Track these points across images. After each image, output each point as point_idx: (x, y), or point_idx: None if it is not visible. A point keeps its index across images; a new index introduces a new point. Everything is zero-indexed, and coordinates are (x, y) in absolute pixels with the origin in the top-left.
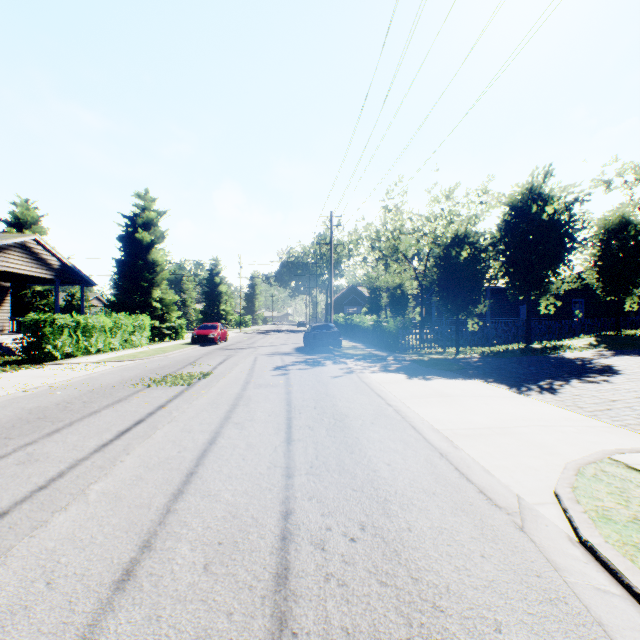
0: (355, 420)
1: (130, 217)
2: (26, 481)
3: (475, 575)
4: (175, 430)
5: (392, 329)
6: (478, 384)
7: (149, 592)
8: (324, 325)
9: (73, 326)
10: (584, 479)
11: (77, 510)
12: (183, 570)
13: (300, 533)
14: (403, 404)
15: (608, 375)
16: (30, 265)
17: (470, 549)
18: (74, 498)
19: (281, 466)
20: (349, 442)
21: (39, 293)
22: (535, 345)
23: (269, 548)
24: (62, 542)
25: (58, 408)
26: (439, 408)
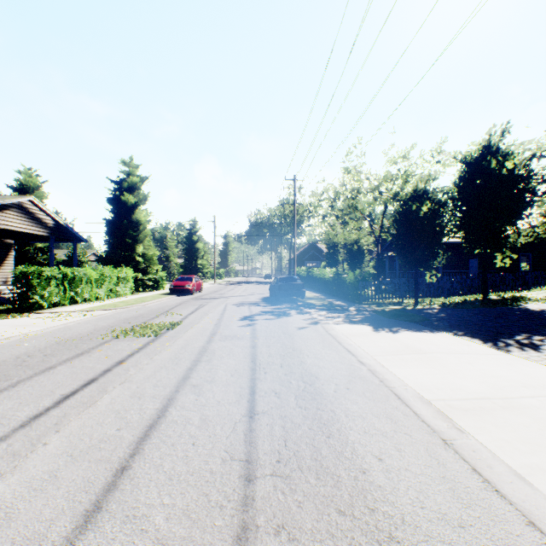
0: (327, 384)
1: (117, 182)
2: None
3: None
4: (124, 395)
5: (352, 281)
6: (449, 338)
7: None
8: (288, 277)
9: (60, 278)
10: None
11: None
12: None
13: None
14: (377, 362)
15: None
16: (26, 223)
17: None
18: None
19: (239, 459)
20: (324, 418)
21: (40, 249)
22: (493, 296)
23: None
24: None
25: (15, 362)
26: (418, 368)
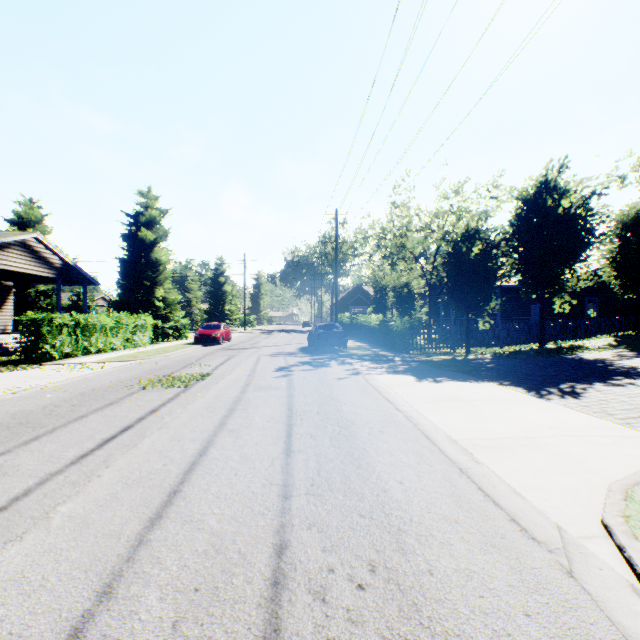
0: (362, 428)
1: (133, 215)
2: None
3: None
4: (164, 438)
5: (399, 329)
6: (493, 387)
7: None
8: (329, 324)
9: (72, 325)
10: (636, 505)
11: (34, 540)
12: (146, 630)
13: (296, 576)
14: (414, 409)
15: (634, 378)
16: (31, 264)
17: (509, 603)
18: (34, 523)
19: (277, 484)
20: (355, 454)
21: (43, 292)
22: (550, 345)
23: (256, 598)
24: (5, 585)
25: (44, 412)
26: (453, 414)
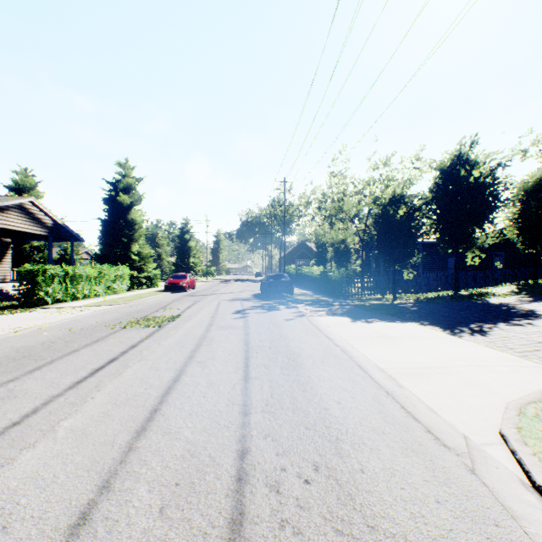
0: (306, 359)
1: (112, 183)
2: (2, 417)
3: (432, 523)
4: (144, 368)
5: (337, 278)
6: (415, 326)
7: (102, 539)
8: (278, 275)
9: (62, 275)
10: (527, 419)
11: (44, 447)
12: (139, 514)
13: (255, 474)
14: (349, 345)
15: (532, 319)
16: (27, 223)
17: (424, 493)
18: (43, 435)
19: (238, 404)
20: (301, 380)
21: (36, 248)
22: (463, 292)
23: (225, 490)
24: (25, 481)
25: (42, 347)
26: (382, 348)
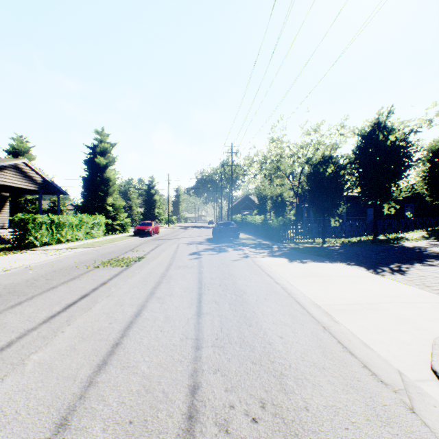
0: (251, 296)
1: (91, 147)
2: None
3: None
4: (110, 303)
5: (276, 225)
6: (343, 266)
7: None
8: (227, 222)
9: (49, 223)
10: None
11: (12, 381)
12: None
13: (205, 411)
14: (288, 282)
15: None
16: (21, 180)
17: (368, 435)
18: (13, 368)
19: (191, 338)
20: (247, 315)
21: (29, 200)
22: (381, 237)
23: (176, 429)
24: None
25: (26, 284)
26: (316, 286)
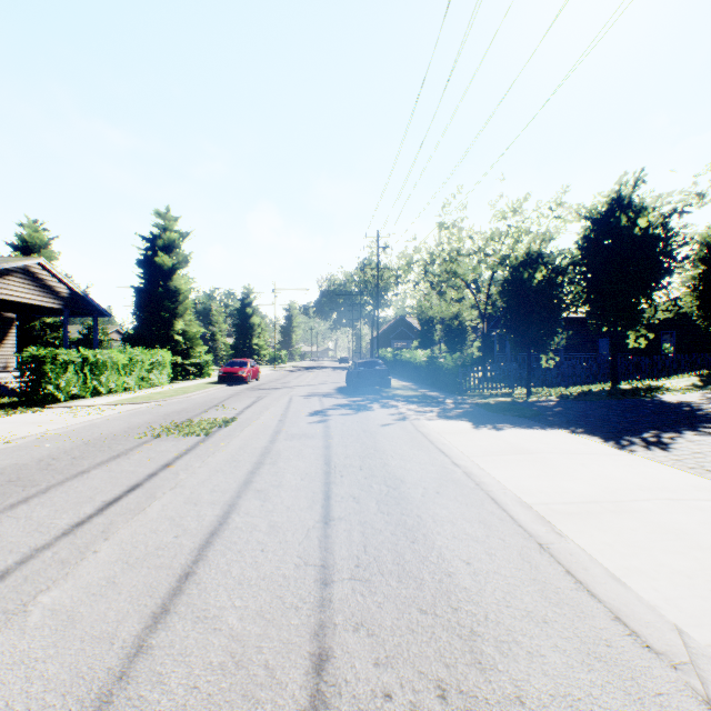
0: (414, 488)
1: (149, 239)
2: None
3: None
4: (177, 501)
5: (450, 366)
6: (564, 436)
7: None
8: (370, 361)
9: (79, 363)
10: None
11: (2, 645)
12: None
13: (341, 705)
14: (474, 464)
15: None
16: (34, 293)
17: None
18: (6, 620)
19: (314, 564)
20: (409, 523)
21: (49, 325)
22: (624, 386)
23: None
24: None
25: (38, 466)
26: (522, 470)
